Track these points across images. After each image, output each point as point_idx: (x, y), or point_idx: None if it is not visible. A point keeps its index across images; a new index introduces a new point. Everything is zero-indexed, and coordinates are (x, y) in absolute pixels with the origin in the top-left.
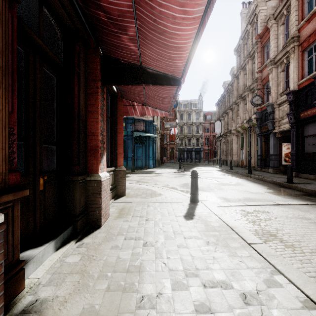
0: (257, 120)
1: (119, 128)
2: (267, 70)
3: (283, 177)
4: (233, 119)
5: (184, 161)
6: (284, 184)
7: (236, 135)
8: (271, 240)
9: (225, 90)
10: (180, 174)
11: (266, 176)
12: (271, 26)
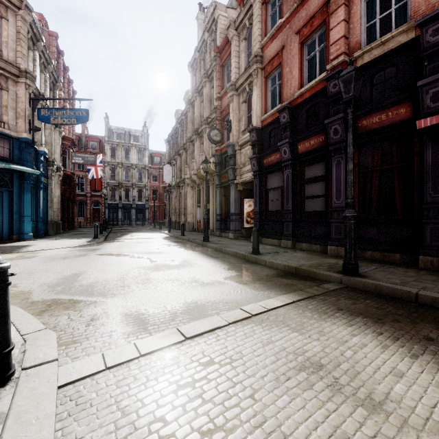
0: (216, 165)
1: None
2: (228, 97)
3: (246, 244)
4: (187, 163)
5: (118, 224)
6: (249, 258)
7: (192, 186)
8: None
9: (178, 121)
10: (88, 248)
11: (227, 244)
12: (232, 38)
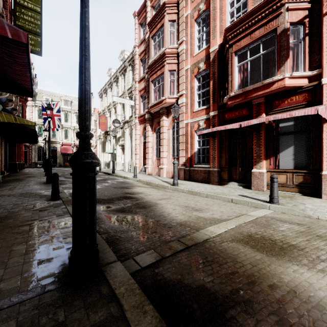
0: None
1: (322, 136)
2: None
3: None
4: None
5: None
6: None
7: None
8: (206, 199)
9: None
10: None
11: None
12: None
